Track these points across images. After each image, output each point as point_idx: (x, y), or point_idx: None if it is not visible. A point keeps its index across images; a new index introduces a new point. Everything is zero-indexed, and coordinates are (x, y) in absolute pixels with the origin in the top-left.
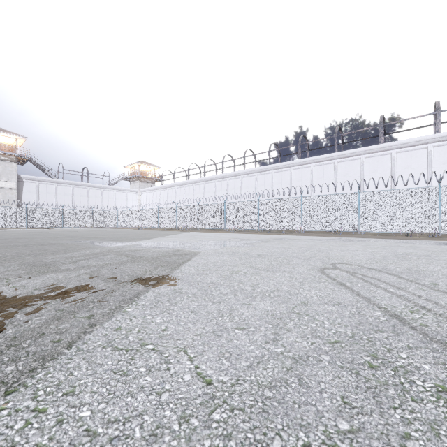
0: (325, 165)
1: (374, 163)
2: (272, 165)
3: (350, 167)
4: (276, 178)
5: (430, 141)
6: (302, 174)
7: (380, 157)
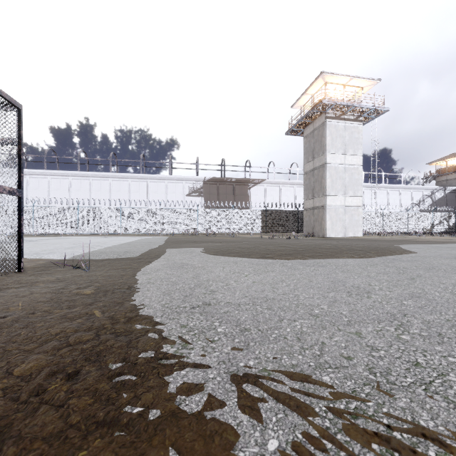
0: (102, 180)
1: (137, 186)
2: (49, 171)
3: (122, 186)
4: (54, 184)
5: (167, 179)
6: (82, 185)
7: (141, 183)
